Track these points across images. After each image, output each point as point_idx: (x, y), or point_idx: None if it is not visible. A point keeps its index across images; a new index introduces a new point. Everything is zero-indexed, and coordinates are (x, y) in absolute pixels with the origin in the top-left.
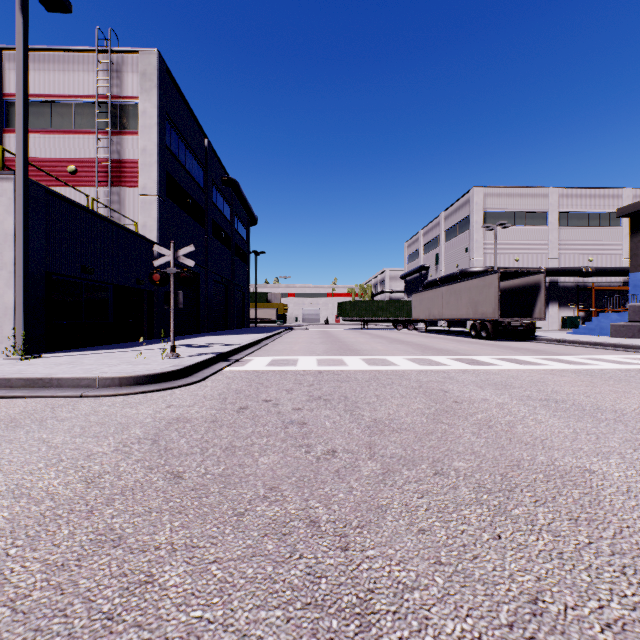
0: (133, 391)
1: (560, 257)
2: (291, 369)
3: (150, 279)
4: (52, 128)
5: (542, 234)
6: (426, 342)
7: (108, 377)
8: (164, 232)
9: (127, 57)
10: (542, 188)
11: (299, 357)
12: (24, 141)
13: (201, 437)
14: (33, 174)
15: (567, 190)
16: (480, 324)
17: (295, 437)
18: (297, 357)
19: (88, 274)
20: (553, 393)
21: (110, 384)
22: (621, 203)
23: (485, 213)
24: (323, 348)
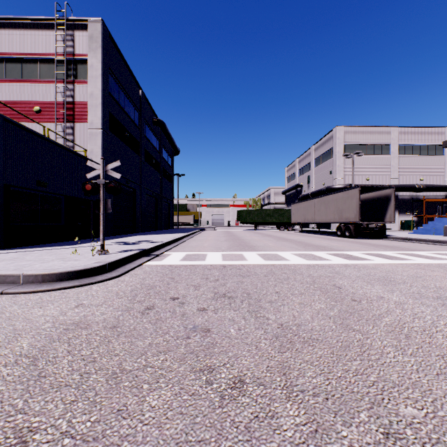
0: (52, 288)
1: (399, 177)
2: (200, 263)
3: (83, 189)
4: (22, 78)
5: (386, 161)
6: (304, 240)
7: (31, 274)
8: (107, 157)
9: (79, 24)
10: (386, 127)
11: (208, 252)
12: None
13: (90, 353)
14: (8, 113)
15: (404, 128)
16: (344, 226)
17: (196, 353)
18: (206, 252)
19: (43, 187)
20: (439, 289)
21: (33, 280)
22: (444, 138)
23: (344, 145)
24: (227, 245)
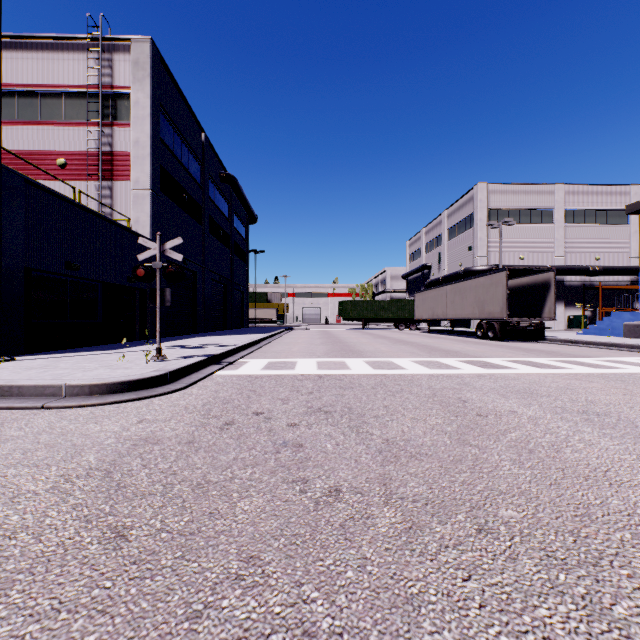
0: (104, 401)
1: (566, 255)
2: (288, 373)
3: (134, 274)
4: (41, 119)
5: (548, 232)
6: (431, 343)
7: (76, 384)
8: (158, 228)
9: (119, 45)
10: (548, 185)
11: (298, 359)
12: None
13: (168, 467)
14: (21, 167)
15: (573, 187)
16: (487, 324)
17: (288, 467)
18: (296, 359)
19: (73, 271)
20: (589, 403)
21: (79, 392)
22: (629, 200)
23: (489, 210)
24: (324, 349)
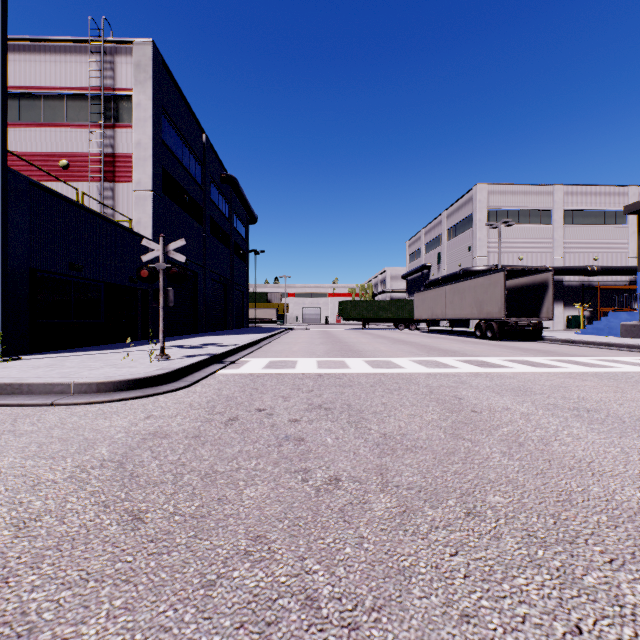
0: (111, 398)
1: (565, 256)
2: (289, 372)
3: (138, 275)
4: (43, 121)
5: (546, 232)
6: (430, 342)
7: (84, 382)
8: (159, 229)
9: (121, 48)
10: (546, 185)
11: (298, 359)
12: (2, 127)
13: (177, 458)
14: (24, 169)
15: (572, 187)
16: (485, 324)
17: (290, 458)
18: (296, 359)
19: (77, 271)
20: (581, 400)
21: (87, 390)
22: (627, 201)
23: (488, 211)
24: (324, 349)
